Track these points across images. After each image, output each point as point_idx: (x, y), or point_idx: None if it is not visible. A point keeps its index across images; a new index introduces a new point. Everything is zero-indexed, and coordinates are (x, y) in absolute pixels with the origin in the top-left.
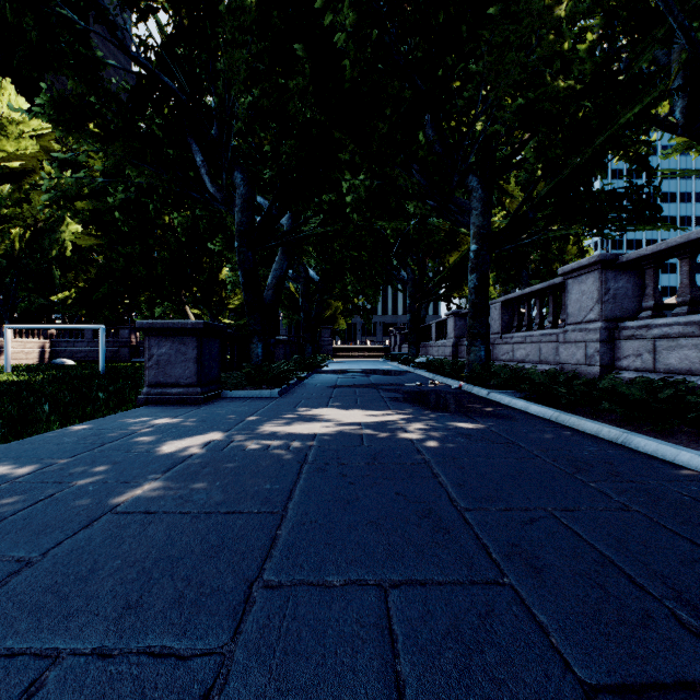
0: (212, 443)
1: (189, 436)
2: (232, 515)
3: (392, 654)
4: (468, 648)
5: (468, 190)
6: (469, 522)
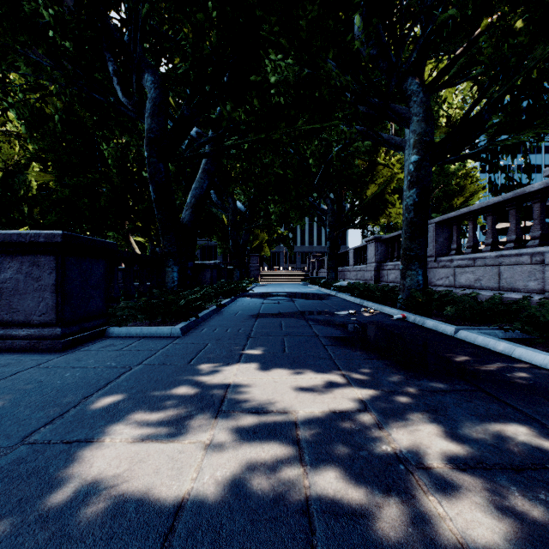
0: None
1: None
2: None
3: None
4: None
5: (406, 96)
6: None
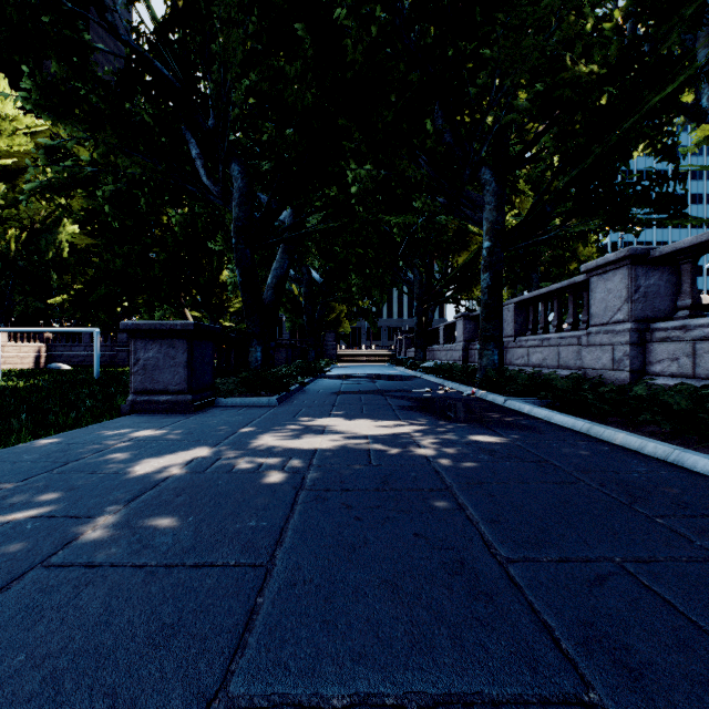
0: (194, 462)
1: (170, 453)
2: (200, 570)
3: None
4: None
5: (481, 184)
6: (517, 582)
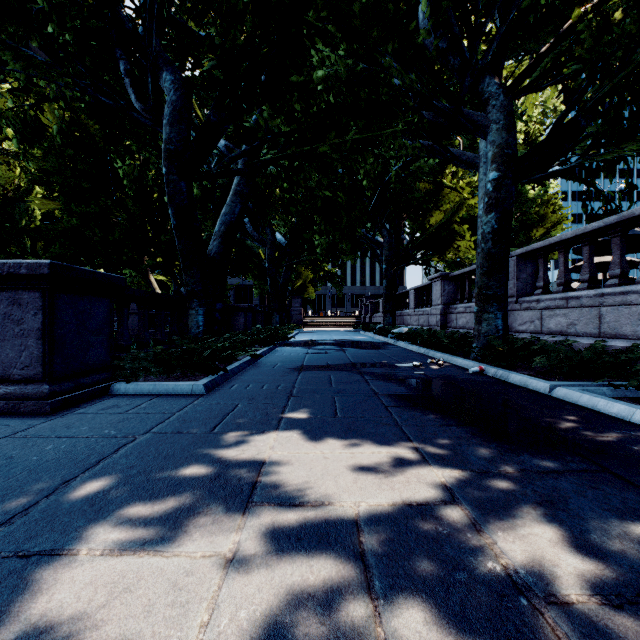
0: None
1: None
2: None
3: None
4: None
5: (483, 99)
6: None
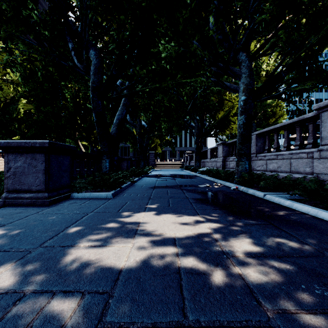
0: None
1: None
2: None
3: None
4: None
5: (239, 62)
6: None
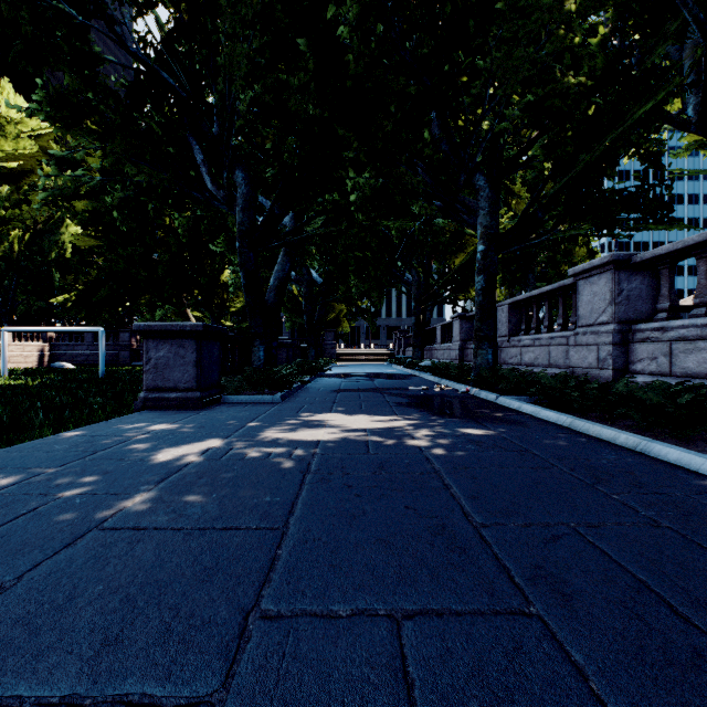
0: (210, 451)
1: (186, 444)
2: (228, 532)
3: (408, 704)
4: (496, 696)
5: (475, 190)
6: (487, 540)
